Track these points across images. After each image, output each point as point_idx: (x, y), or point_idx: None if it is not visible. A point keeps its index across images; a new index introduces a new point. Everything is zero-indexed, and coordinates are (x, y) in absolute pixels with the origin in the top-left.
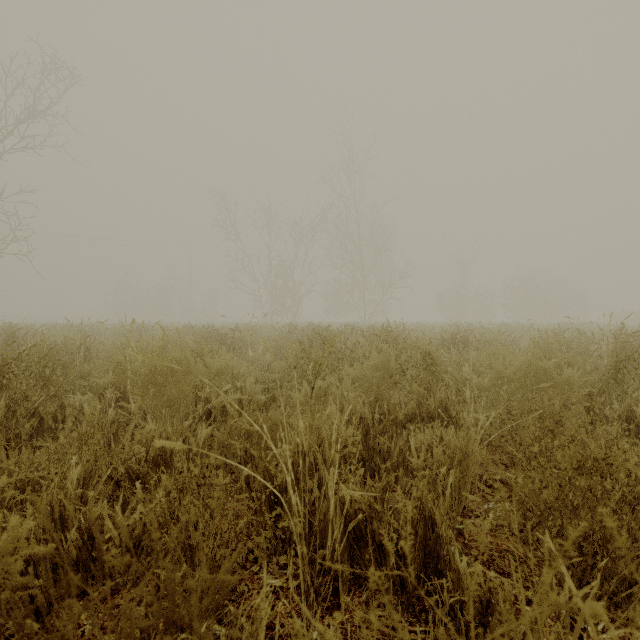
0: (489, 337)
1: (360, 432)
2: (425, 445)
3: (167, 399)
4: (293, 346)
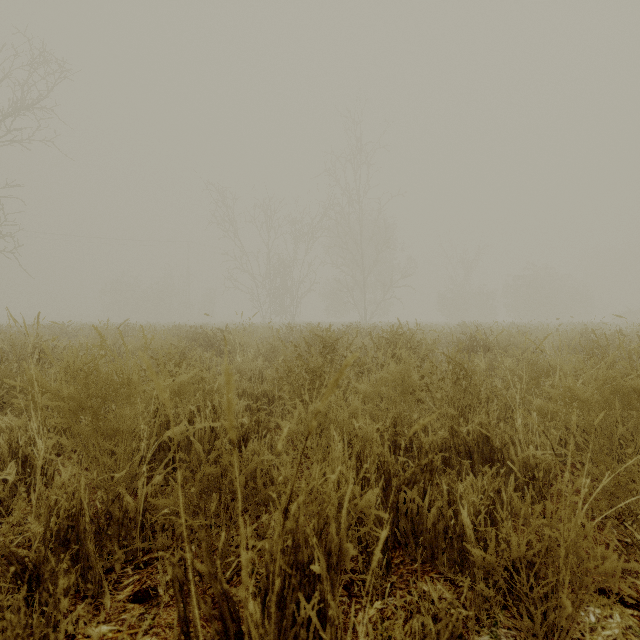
0: (509, 339)
1: (378, 482)
2: (482, 512)
3: (105, 430)
4: (289, 349)
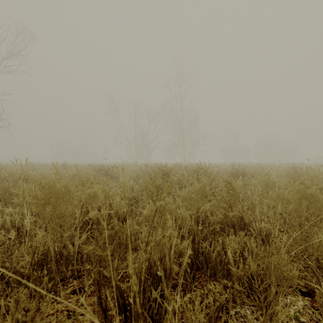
0: (255, 171)
1: (189, 239)
2: (237, 252)
3: (58, 214)
4: (146, 176)
